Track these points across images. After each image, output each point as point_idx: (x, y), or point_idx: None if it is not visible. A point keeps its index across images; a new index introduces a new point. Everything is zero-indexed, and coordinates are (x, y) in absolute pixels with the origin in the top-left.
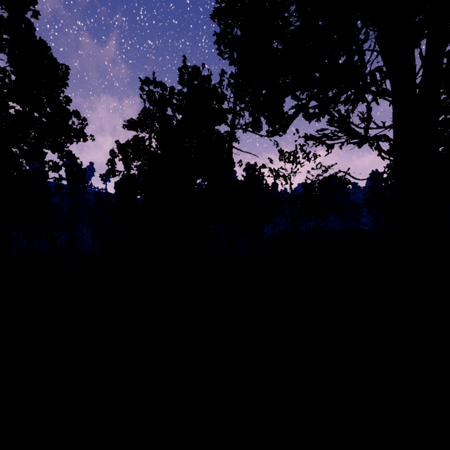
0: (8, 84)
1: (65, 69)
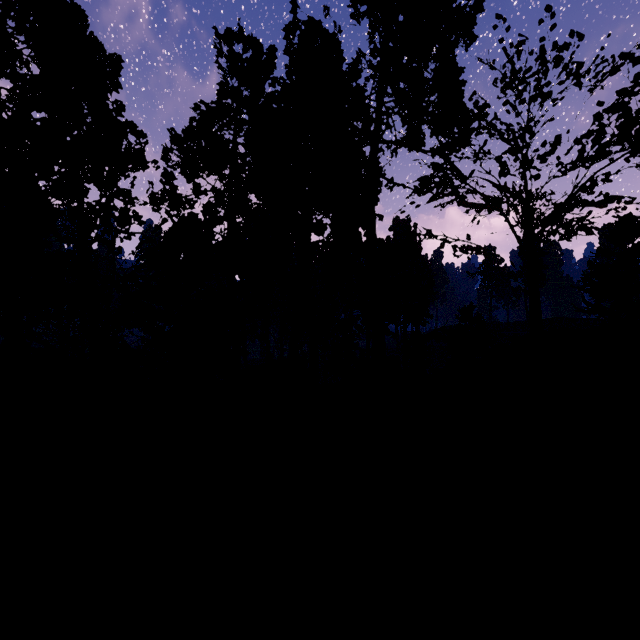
0: (24, 74)
1: (116, 61)
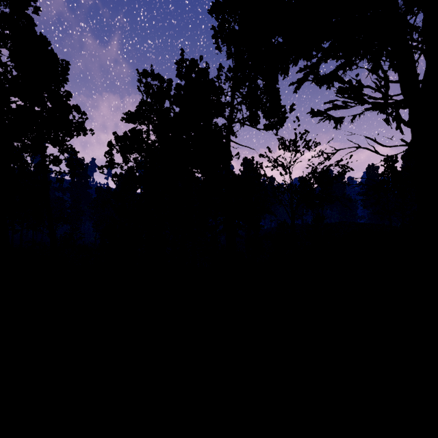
0: (9, 78)
1: (65, 64)
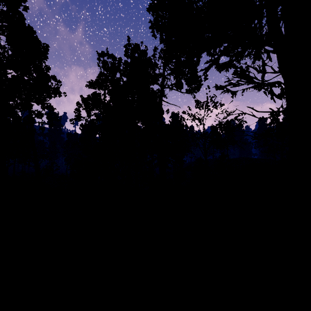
0: (6, 56)
1: (46, 46)
